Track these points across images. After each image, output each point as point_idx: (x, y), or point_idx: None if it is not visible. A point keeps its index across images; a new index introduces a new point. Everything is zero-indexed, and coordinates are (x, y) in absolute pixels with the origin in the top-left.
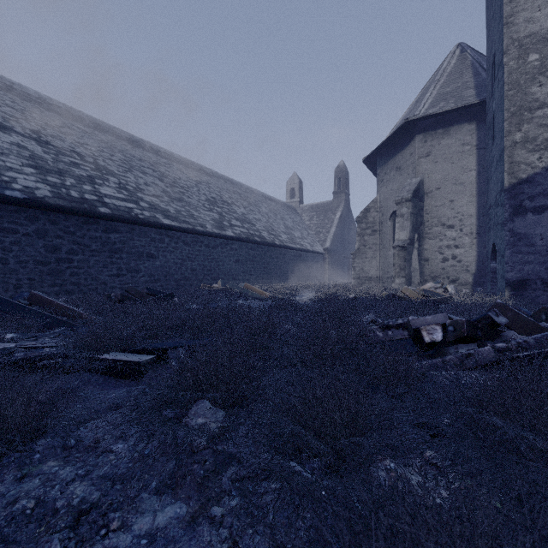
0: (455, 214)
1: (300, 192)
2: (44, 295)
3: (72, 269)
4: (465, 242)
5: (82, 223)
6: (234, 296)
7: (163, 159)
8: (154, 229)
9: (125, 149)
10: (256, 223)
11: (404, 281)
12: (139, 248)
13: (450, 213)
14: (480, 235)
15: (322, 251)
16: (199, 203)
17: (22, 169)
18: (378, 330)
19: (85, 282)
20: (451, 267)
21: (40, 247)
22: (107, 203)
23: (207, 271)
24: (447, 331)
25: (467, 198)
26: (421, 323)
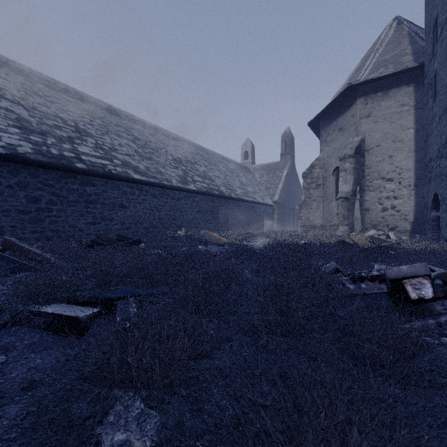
0: (394, 168)
1: (253, 154)
2: (16, 241)
3: (51, 217)
4: (403, 194)
5: (60, 177)
6: (195, 242)
7: (136, 126)
8: (126, 183)
9: (104, 116)
10: (215, 180)
11: (347, 228)
12: (112, 200)
13: (390, 168)
14: (418, 186)
15: (271, 203)
16: (166, 162)
17: (7, 129)
18: (347, 281)
19: (63, 230)
20: (390, 216)
21: (22, 198)
22: (84, 160)
23: (173, 219)
24: (433, 285)
25: (405, 153)
26: (395, 273)
